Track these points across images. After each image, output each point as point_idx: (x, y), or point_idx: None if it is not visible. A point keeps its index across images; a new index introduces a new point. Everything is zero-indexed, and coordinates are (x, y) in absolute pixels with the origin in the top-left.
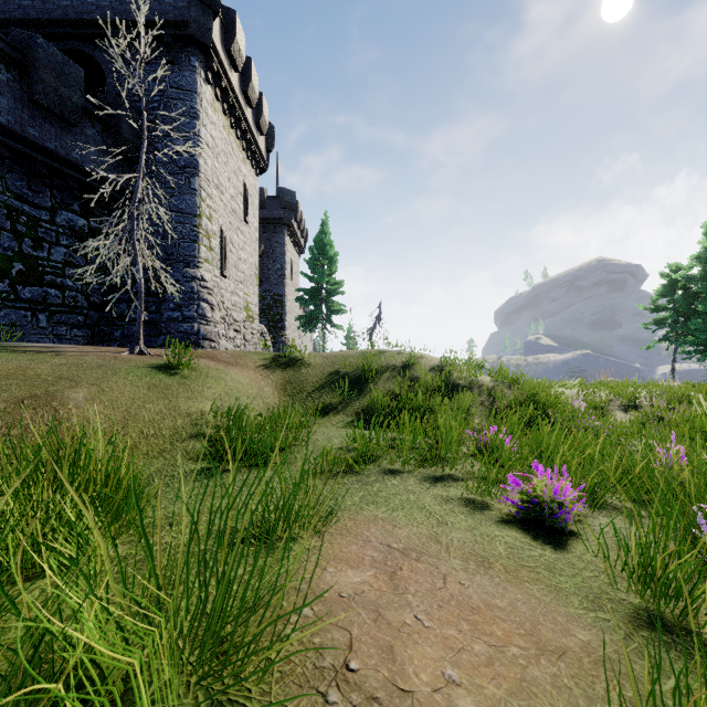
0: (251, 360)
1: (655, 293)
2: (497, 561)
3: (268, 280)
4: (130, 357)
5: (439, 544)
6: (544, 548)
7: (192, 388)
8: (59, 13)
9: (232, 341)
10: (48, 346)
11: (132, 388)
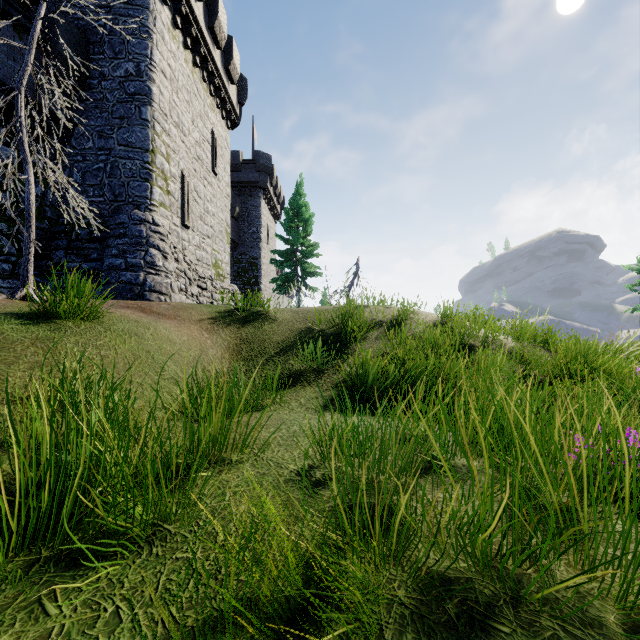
0: (197, 313)
1: None
2: None
3: (244, 243)
4: None
5: None
6: None
7: (60, 347)
8: None
9: (195, 299)
10: None
11: None
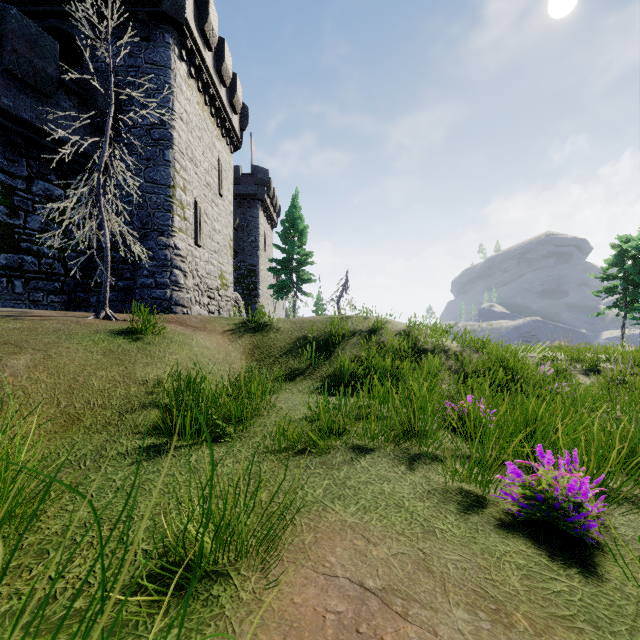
0: (220, 325)
1: (606, 262)
2: (517, 609)
3: (243, 251)
4: (94, 321)
5: (430, 575)
6: (569, 574)
7: (153, 353)
8: None
9: (206, 308)
10: (11, 310)
11: (84, 354)
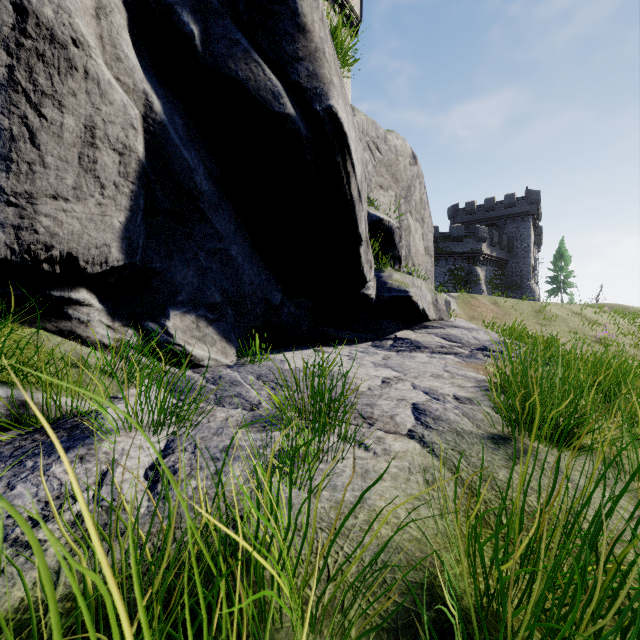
0: None
1: None
2: None
3: None
4: None
5: None
6: None
7: None
8: (489, 216)
9: None
10: None
11: None
